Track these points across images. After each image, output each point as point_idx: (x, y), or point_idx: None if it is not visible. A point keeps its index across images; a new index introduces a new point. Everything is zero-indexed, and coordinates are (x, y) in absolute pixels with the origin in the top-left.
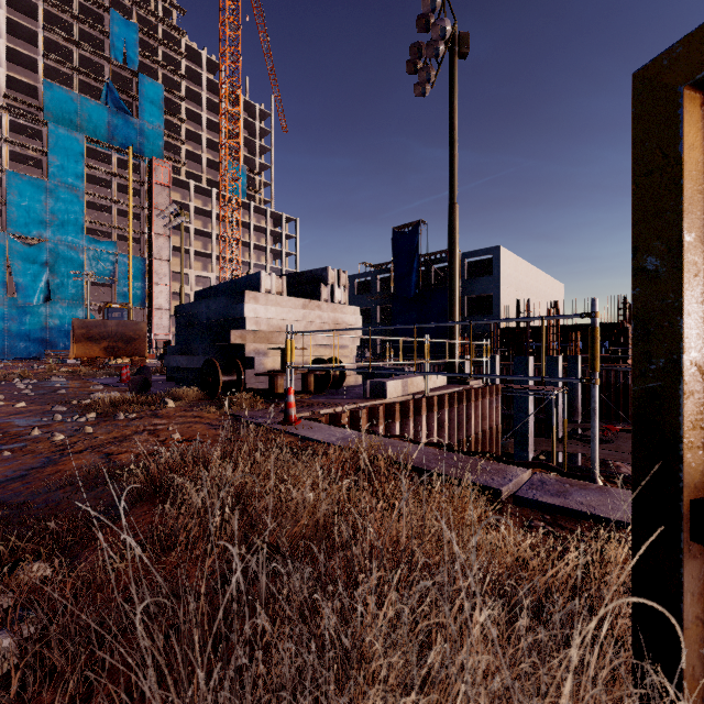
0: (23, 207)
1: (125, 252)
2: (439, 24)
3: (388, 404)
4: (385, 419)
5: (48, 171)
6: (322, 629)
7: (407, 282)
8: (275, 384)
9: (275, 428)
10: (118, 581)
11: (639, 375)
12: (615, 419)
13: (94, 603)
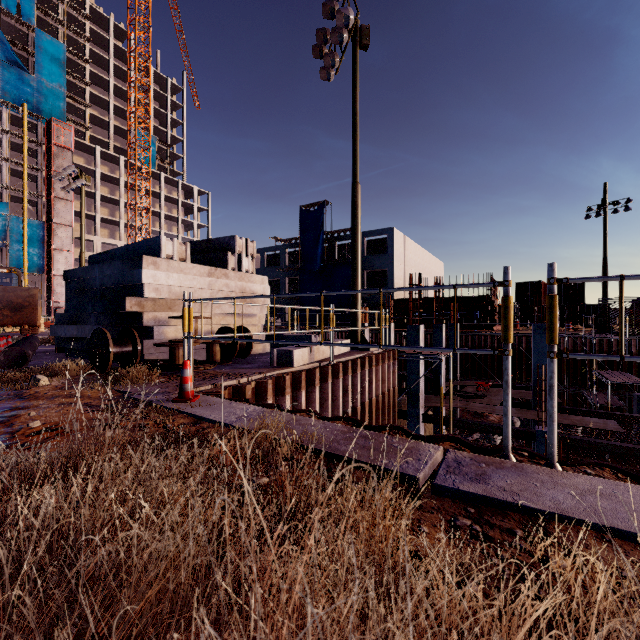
0: None
1: (20, 214)
2: (343, 12)
3: (295, 372)
4: (292, 388)
5: None
6: None
7: (313, 256)
8: (176, 354)
9: (167, 407)
10: None
11: None
12: (485, 376)
13: None
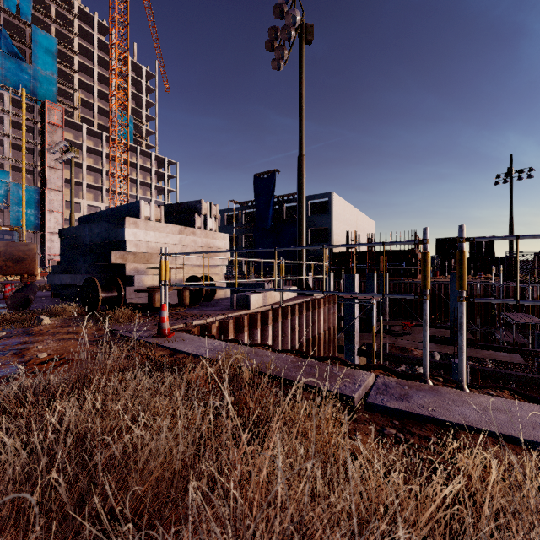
0: None
1: (19, 181)
2: (291, 13)
3: (252, 314)
4: (249, 327)
5: None
6: None
7: (265, 216)
8: (153, 299)
9: (148, 341)
10: None
11: None
12: (410, 317)
13: None
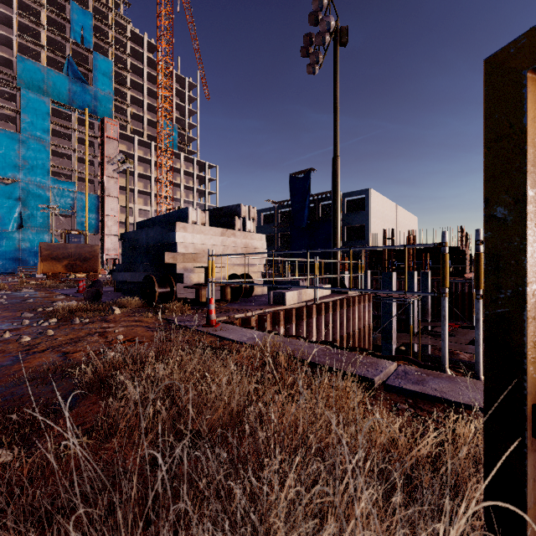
0: (0, 154)
1: (83, 190)
2: (325, 20)
3: (287, 309)
4: (285, 321)
5: (21, 126)
6: (235, 506)
7: (301, 215)
8: (200, 294)
9: (199, 330)
10: (67, 465)
11: (490, 302)
12: (455, 318)
13: (47, 484)
